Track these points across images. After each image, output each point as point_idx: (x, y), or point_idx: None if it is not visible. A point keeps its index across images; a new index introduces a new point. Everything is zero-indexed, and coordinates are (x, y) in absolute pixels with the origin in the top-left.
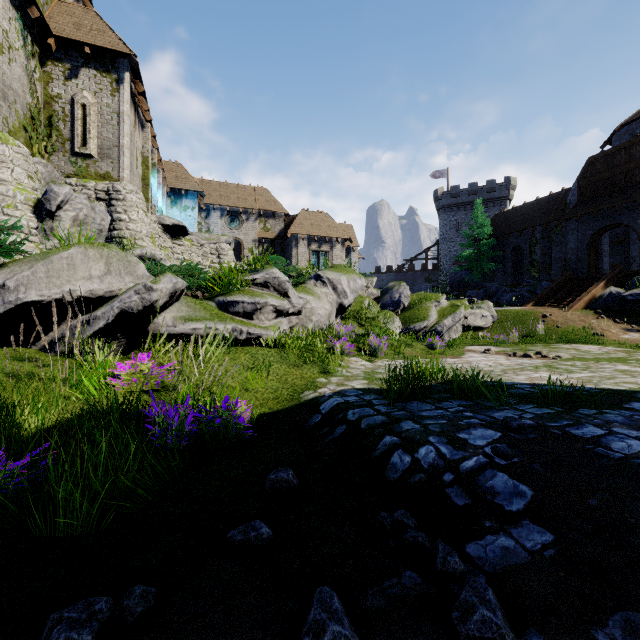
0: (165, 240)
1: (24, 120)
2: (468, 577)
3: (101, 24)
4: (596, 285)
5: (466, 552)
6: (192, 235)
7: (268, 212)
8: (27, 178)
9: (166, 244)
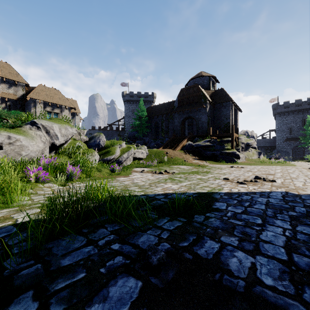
0: None
1: None
2: None
3: None
4: (184, 140)
5: None
6: None
7: (11, 80)
8: None
9: None
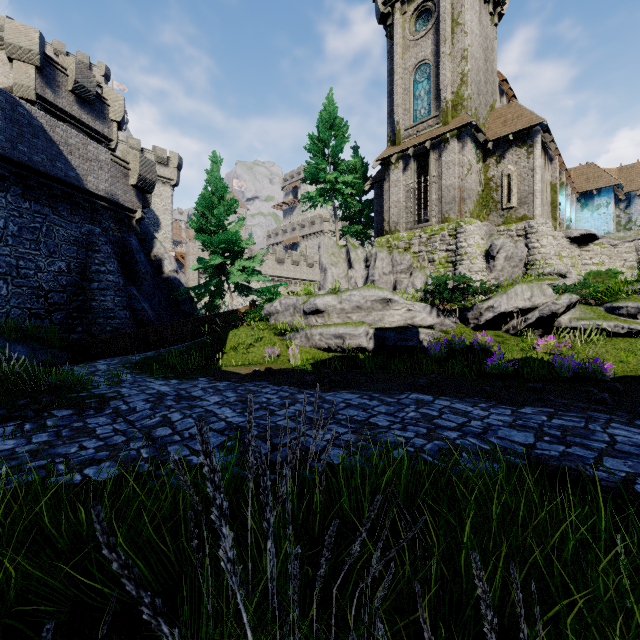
0: (572, 250)
1: (476, 203)
2: None
3: (519, 110)
4: None
5: None
6: (602, 238)
7: None
8: (480, 240)
9: (573, 253)
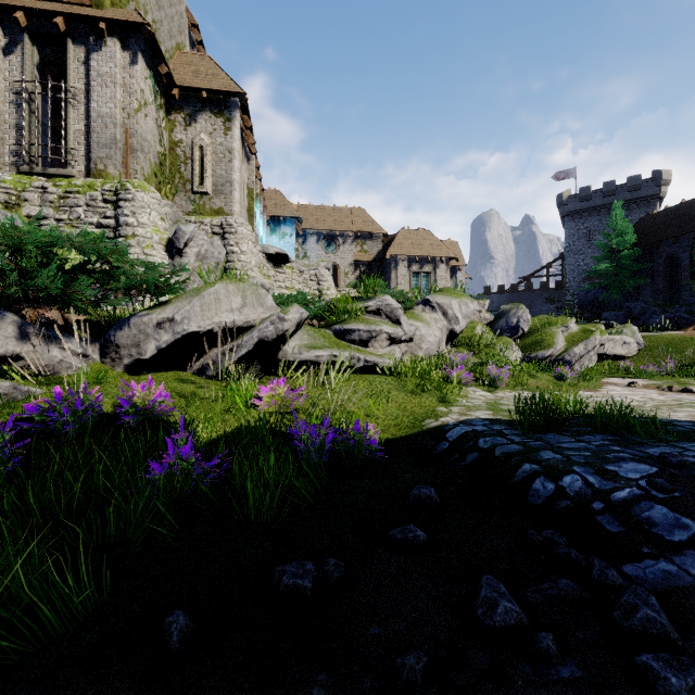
0: (268, 269)
1: (155, 167)
2: (627, 591)
3: (215, 68)
4: None
5: (623, 571)
6: (293, 262)
7: (365, 233)
8: (160, 220)
9: (269, 273)
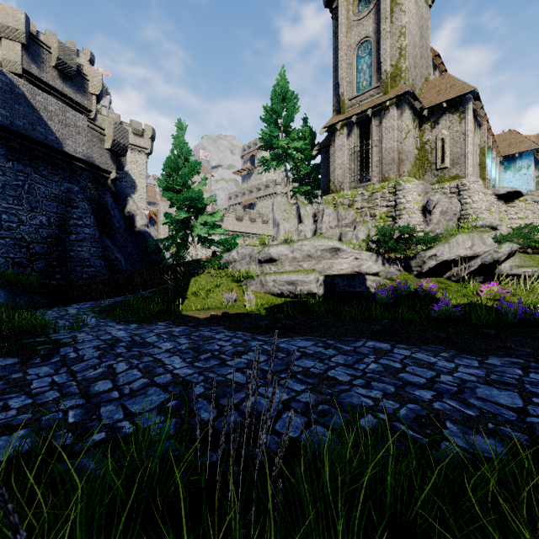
0: (499, 206)
1: (413, 164)
2: None
3: (451, 80)
4: None
5: None
6: (526, 195)
7: None
8: (418, 196)
9: (500, 209)
